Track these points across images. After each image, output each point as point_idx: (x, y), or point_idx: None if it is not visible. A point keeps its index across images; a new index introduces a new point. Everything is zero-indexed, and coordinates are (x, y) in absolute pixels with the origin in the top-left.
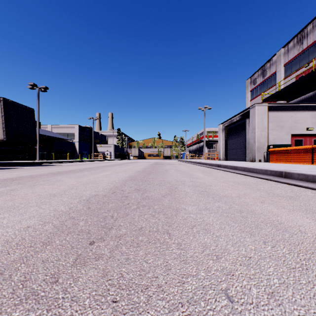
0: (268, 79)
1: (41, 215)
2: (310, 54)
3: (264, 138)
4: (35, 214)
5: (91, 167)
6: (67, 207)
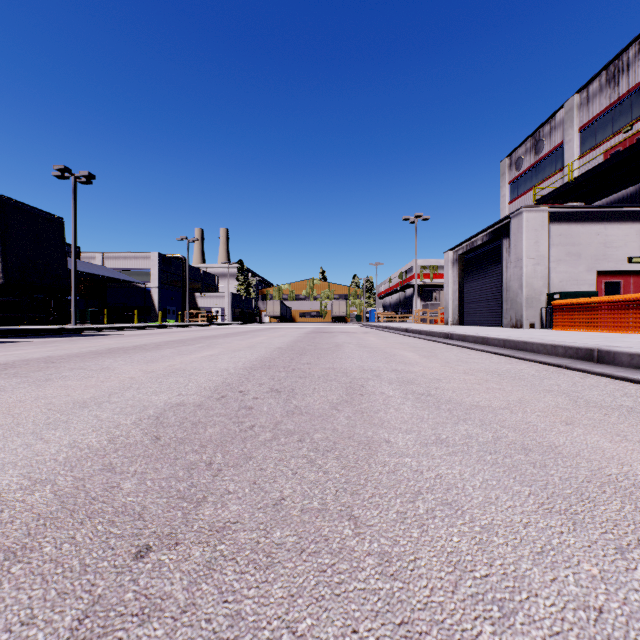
0: (547, 158)
1: (34, 458)
2: (634, 105)
3: (542, 279)
4: (20, 457)
5: (180, 339)
6: (104, 437)
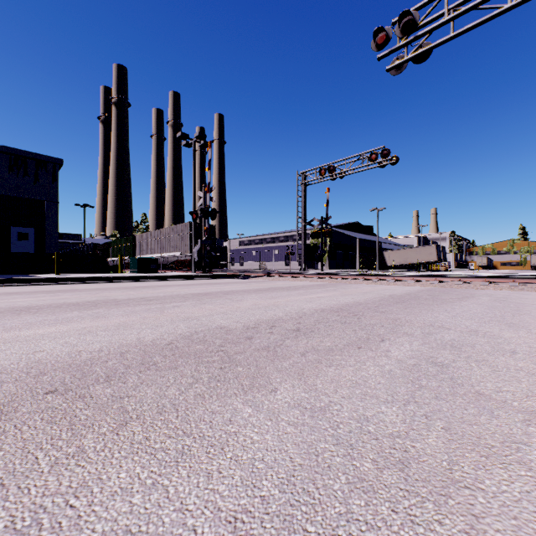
0: None
1: None
2: None
3: None
4: None
5: None
6: None
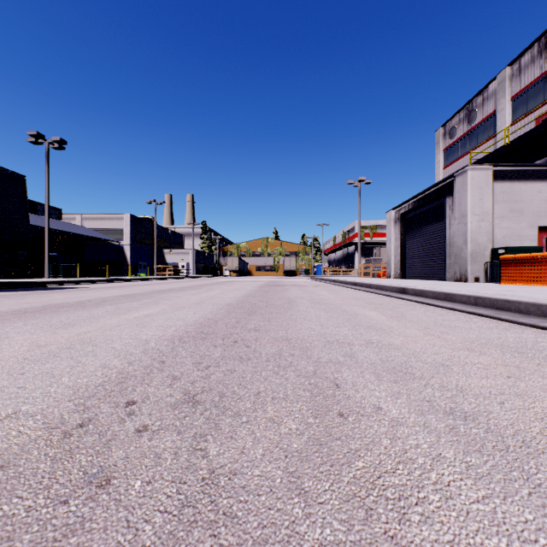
0: (480, 126)
1: None
2: None
3: (486, 234)
4: None
5: (133, 293)
6: None
